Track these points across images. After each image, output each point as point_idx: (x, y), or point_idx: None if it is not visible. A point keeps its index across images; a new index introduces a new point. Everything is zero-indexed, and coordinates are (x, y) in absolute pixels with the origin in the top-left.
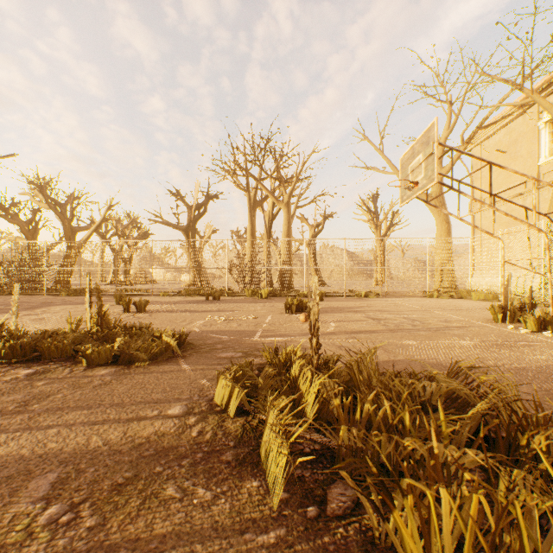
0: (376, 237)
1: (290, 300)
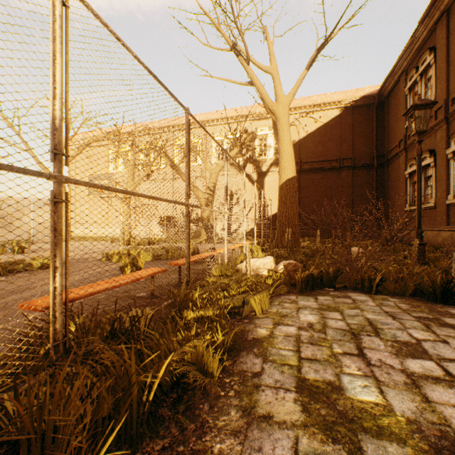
0: None
1: (1, 247)
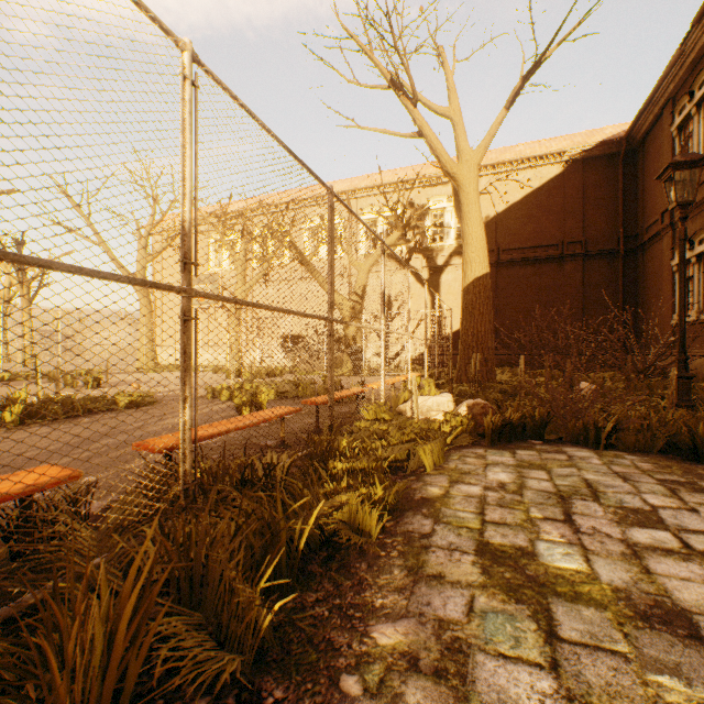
0: (23, 298)
1: (70, 378)
